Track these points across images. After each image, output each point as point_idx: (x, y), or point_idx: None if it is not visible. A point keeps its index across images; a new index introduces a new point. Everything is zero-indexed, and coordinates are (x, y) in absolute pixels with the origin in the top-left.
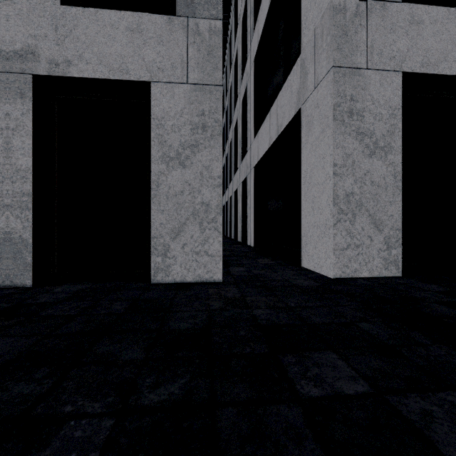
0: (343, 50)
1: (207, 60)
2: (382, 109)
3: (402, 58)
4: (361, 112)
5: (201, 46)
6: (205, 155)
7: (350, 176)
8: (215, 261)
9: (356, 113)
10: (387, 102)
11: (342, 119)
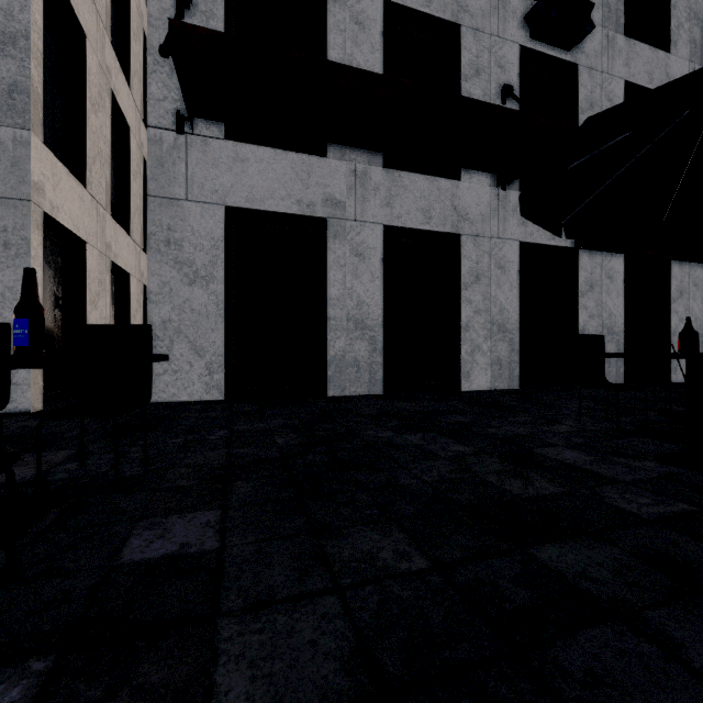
0: (160, 181)
1: (11, 173)
2: (204, 240)
3: (226, 192)
4: (180, 242)
5: (3, 156)
6: (8, 275)
7: (168, 303)
8: (22, 390)
9: (175, 243)
10: (210, 233)
11: (158, 248)
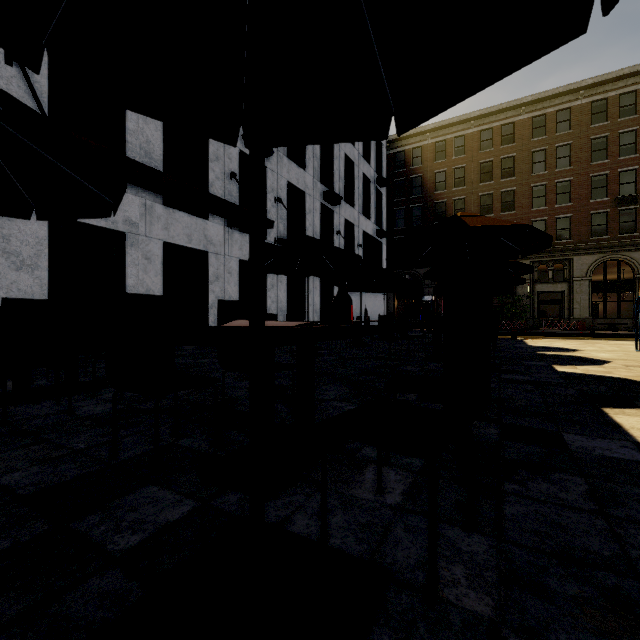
0: None
1: None
2: (30, 238)
3: None
4: (8, 237)
5: None
6: None
7: None
8: None
9: (3, 237)
10: (35, 233)
11: None
